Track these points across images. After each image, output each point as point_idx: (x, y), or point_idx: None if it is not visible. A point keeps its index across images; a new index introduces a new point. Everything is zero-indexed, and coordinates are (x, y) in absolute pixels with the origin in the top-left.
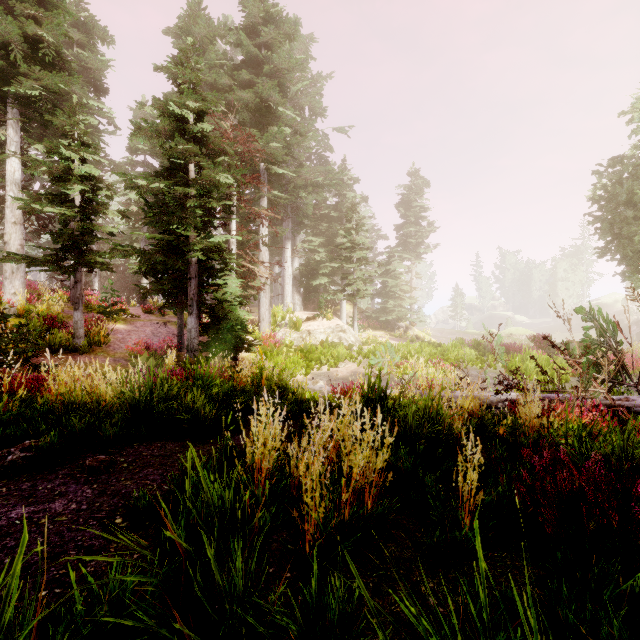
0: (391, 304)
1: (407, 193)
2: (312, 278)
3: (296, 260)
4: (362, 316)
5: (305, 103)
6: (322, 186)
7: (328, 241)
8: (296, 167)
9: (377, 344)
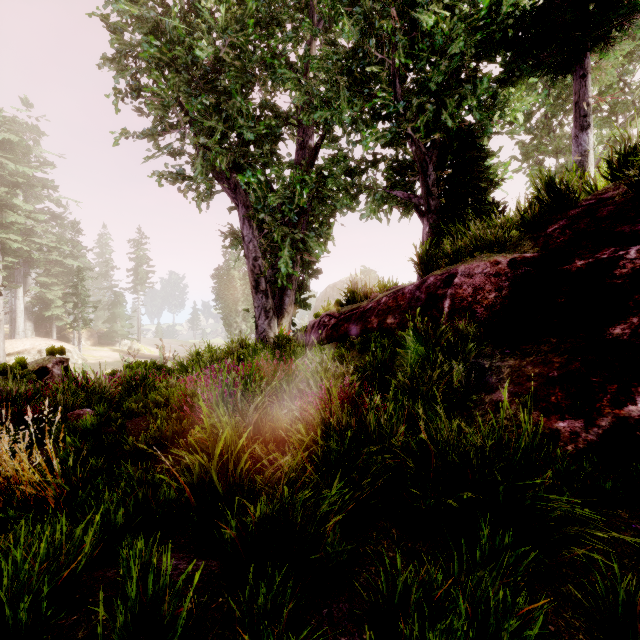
0: (118, 328)
1: (136, 245)
2: (45, 309)
3: (28, 294)
4: (94, 336)
5: (38, 184)
6: (54, 247)
7: (61, 281)
8: (29, 240)
9: (99, 359)
